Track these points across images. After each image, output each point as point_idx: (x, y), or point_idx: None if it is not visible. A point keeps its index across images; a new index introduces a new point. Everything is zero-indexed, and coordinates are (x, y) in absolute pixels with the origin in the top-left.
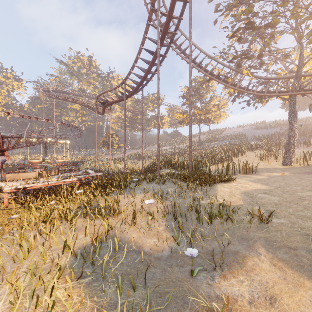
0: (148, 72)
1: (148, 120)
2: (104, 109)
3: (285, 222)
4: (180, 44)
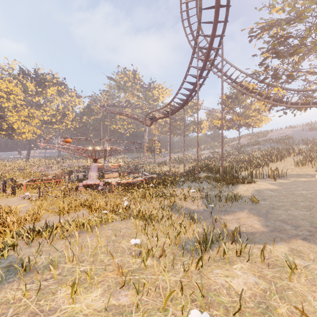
0: (189, 97)
1: (187, 125)
2: (152, 123)
3: (267, 203)
4: (216, 64)
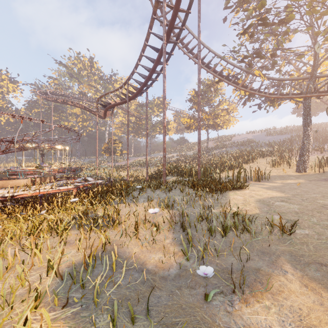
0: (153, 72)
1: (153, 125)
2: (105, 112)
3: (310, 233)
4: (187, 43)
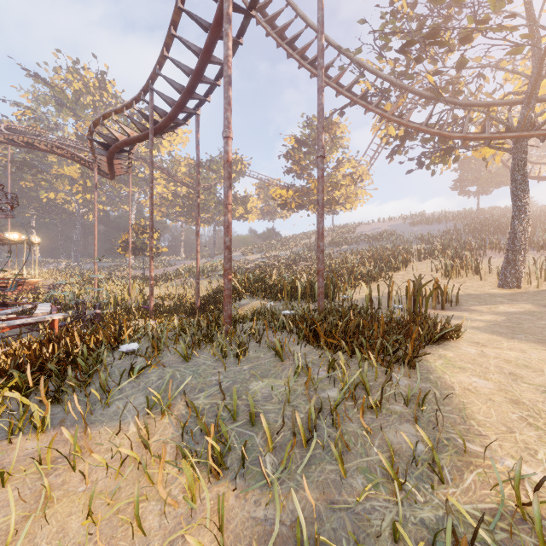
0: (207, 56)
1: (220, 202)
2: (109, 161)
3: None
4: (283, 25)
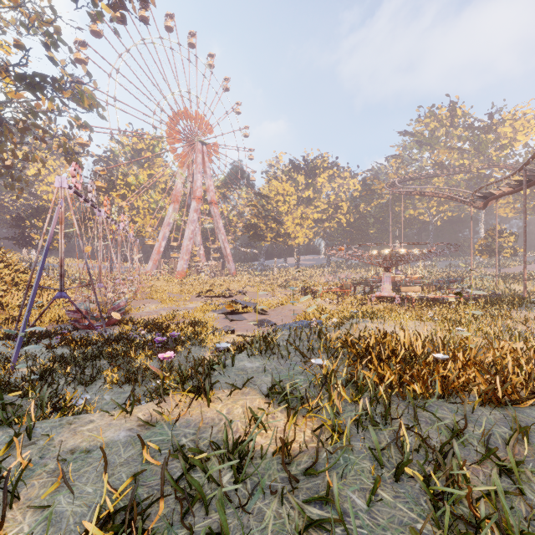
0: None
1: None
2: (485, 204)
3: None
4: None
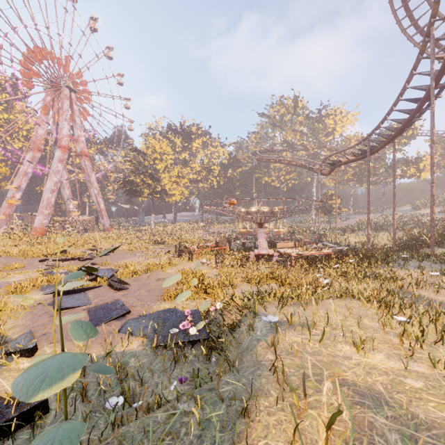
0: (408, 123)
1: (389, 167)
2: (332, 170)
3: None
4: None
